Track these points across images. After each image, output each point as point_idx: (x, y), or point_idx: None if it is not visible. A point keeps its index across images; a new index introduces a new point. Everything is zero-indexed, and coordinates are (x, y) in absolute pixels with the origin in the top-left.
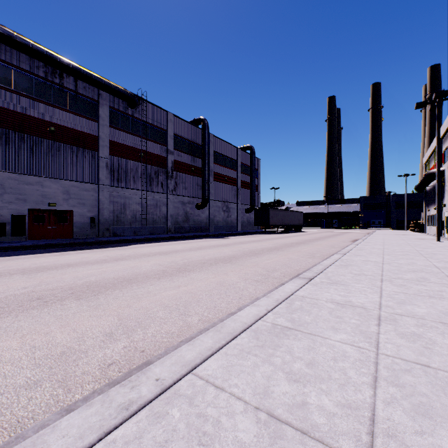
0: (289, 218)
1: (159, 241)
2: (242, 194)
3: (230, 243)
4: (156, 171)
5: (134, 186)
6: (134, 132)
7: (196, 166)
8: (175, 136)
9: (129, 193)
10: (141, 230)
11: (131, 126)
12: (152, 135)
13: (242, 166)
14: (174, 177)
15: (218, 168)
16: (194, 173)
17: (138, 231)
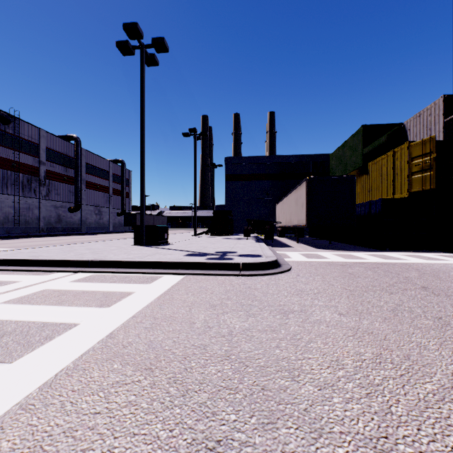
0: (154, 220)
1: (40, 237)
2: (114, 200)
3: (100, 236)
4: (29, 179)
5: (7, 192)
6: (6, 145)
7: (69, 175)
8: (48, 150)
9: (2, 198)
10: (14, 230)
11: (4, 139)
12: (25, 148)
13: (114, 176)
14: (47, 184)
15: (91, 177)
16: (67, 182)
17: (10, 230)
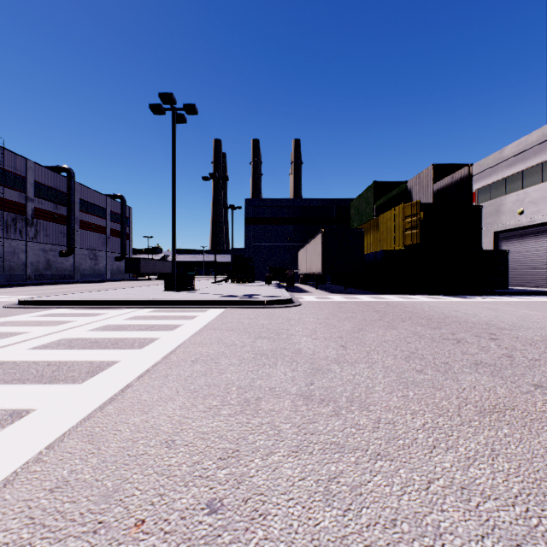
0: (161, 266)
1: (34, 286)
2: (112, 242)
3: (106, 285)
4: (14, 218)
5: None
6: None
7: (59, 213)
8: (35, 183)
9: None
10: None
11: None
12: (10, 181)
13: (112, 214)
14: (35, 224)
15: (85, 216)
16: (58, 221)
17: None
